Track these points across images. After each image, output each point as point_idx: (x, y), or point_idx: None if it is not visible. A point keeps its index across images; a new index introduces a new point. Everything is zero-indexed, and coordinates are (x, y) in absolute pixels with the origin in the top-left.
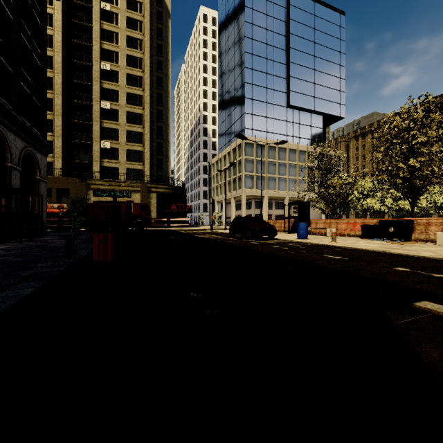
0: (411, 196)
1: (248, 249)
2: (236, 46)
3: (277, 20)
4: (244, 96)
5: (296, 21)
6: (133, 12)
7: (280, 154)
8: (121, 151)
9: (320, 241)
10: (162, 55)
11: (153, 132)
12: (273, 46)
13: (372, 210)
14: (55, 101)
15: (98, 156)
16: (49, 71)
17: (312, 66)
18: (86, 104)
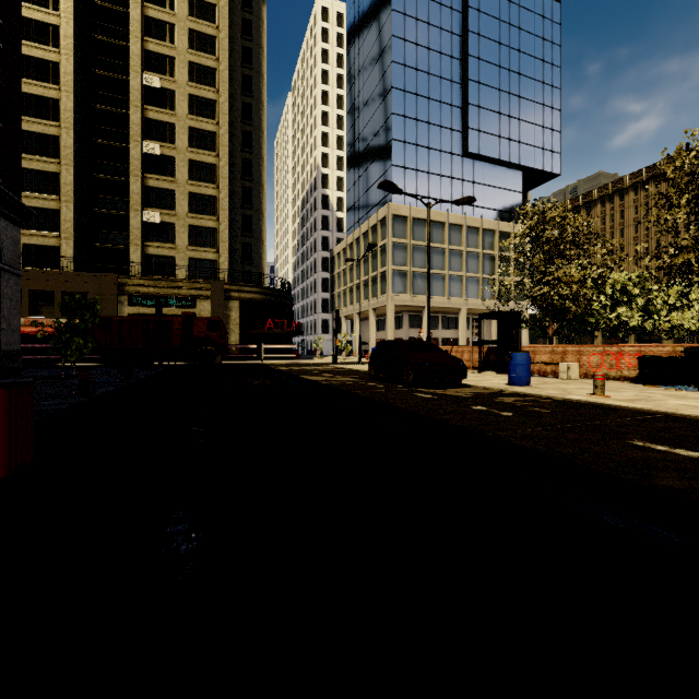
0: (695, 303)
1: (419, 417)
2: (377, 53)
3: (446, 8)
4: (391, 137)
5: (479, 10)
6: None
7: (452, 234)
8: (179, 229)
9: (565, 393)
10: (251, 65)
11: (235, 197)
12: (440, 52)
13: (627, 328)
14: (62, 140)
15: (139, 237)
16: (52, 88)
17: (506, 86)
18: (119, 148)
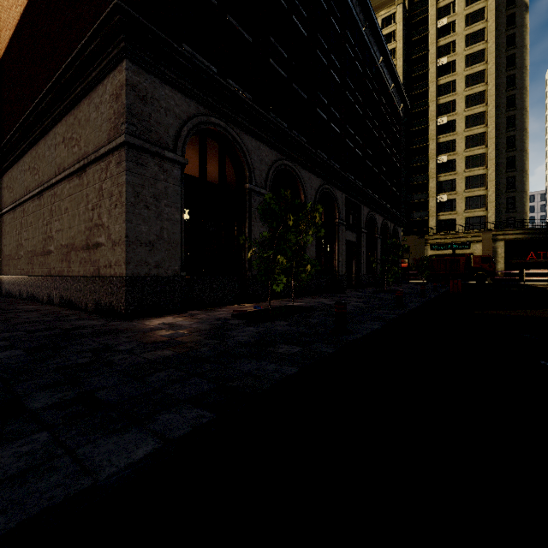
0: None
1: None
2: None
3: None
4: None
5: None
6: (473, 45)
7: None
8: (458, 201)
9: None
10: (514, 66)
11: (500, 167)
12: None
13: None
14: None
15: (434, 211)
16: None
17: None
18: (423, 165)
